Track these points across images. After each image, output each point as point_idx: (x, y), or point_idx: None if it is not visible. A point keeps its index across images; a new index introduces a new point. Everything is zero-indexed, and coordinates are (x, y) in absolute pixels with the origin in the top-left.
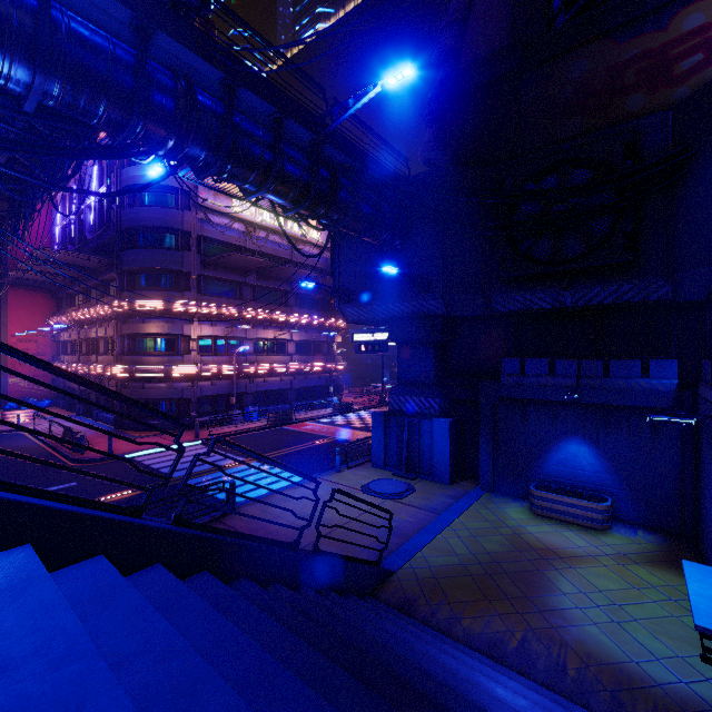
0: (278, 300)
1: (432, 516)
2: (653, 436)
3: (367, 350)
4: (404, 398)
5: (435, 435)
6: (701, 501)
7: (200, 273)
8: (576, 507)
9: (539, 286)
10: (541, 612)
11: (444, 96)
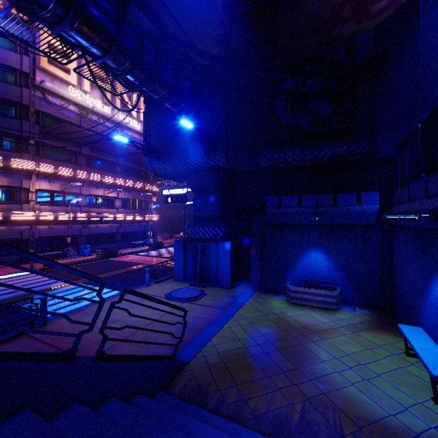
0: (108, 169)
1: (219, 312)
2: (364, 244)
3: (172, 201)
4: (198, 229)
5: (220, 254)
6: (396, 283)
7: (39, 140)
8: (318, 295)
9: (290, 147)
10: (311, 380)
11: (226, 16)
